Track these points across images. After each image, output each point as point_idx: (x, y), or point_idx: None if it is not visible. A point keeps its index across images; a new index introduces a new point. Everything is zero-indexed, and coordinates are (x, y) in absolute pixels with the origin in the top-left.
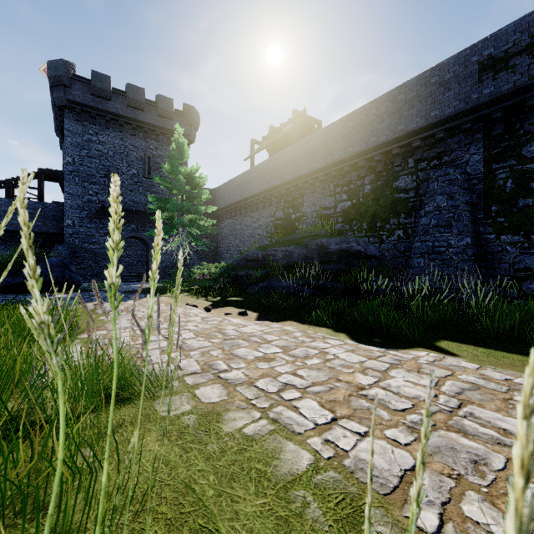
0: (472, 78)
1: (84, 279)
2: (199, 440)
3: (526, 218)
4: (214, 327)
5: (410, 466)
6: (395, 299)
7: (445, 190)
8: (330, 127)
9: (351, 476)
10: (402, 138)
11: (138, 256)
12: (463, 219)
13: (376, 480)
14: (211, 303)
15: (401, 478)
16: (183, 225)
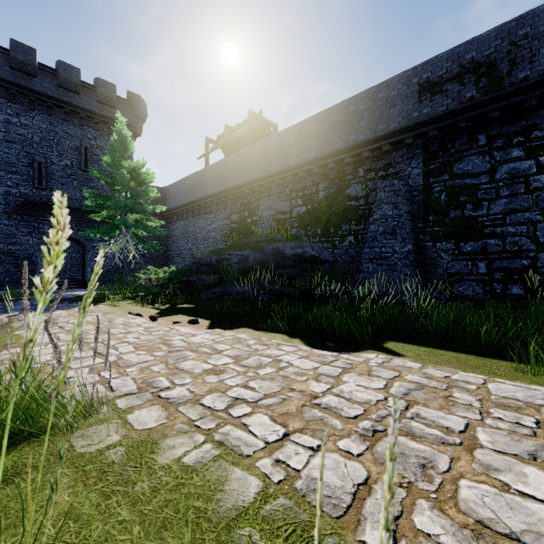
0: (413, 98)
1: (0, 286)
2: (126, 480)
3: (456, 228)
4: (159, 338)
5: (363, 480)
6: (346, 303)
7: (391, 200)
8: (286, 131)
9: (303, 500)
10: (353, 148)
11: (72, 259)
12: (406, 227)
13: (329, 501)
14: (158, 311)
15: (354, 495)
16: (128, 225)
